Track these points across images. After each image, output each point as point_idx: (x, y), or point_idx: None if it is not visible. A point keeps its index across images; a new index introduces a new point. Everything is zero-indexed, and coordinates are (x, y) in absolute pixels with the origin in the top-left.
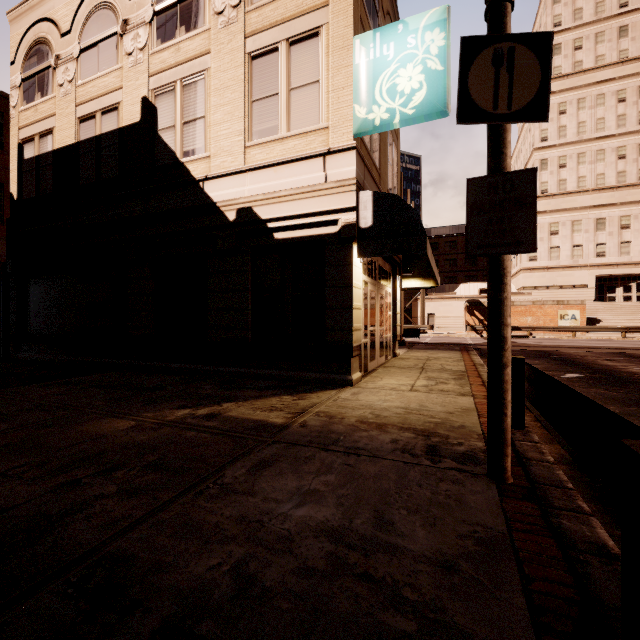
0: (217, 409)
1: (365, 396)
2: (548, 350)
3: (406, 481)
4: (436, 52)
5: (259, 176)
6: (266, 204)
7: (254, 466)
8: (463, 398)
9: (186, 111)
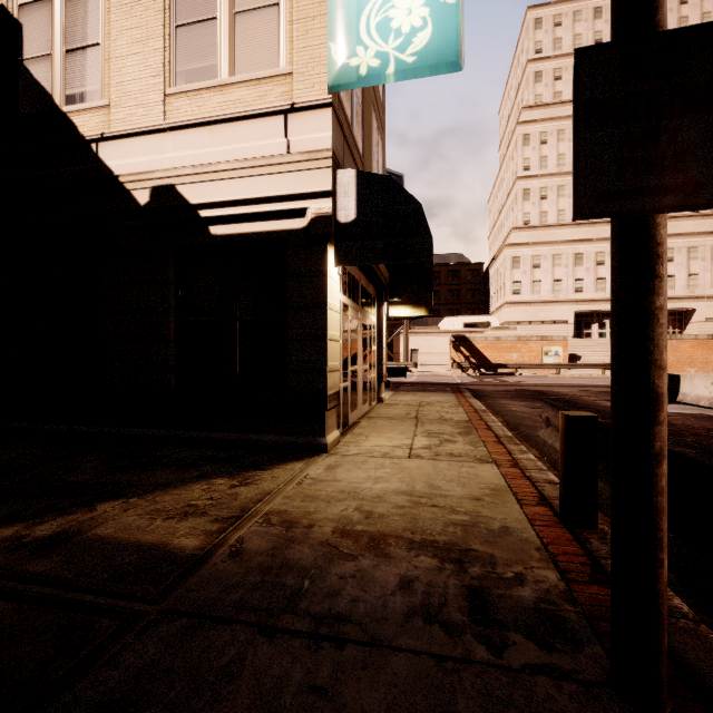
0: (79, 520)
1: (346, 471)
2: (542, 389)
3: None
4: None
5: (186, 138)
6: (197, 181)
7: None
8: (484, 467)
9: (70, 33)
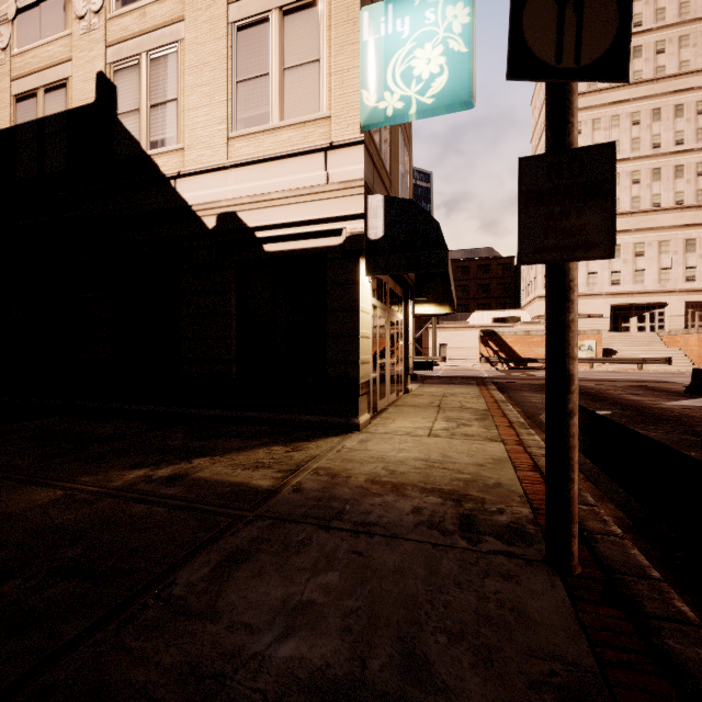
0: (184, 468)
1: (375, 444)
2: None
3: (439, 578)
4: (459, 30)
5: (245, 174)
6: (254, 208)
7: (222, 561)
8: (492, 444)
9: (154, 91)
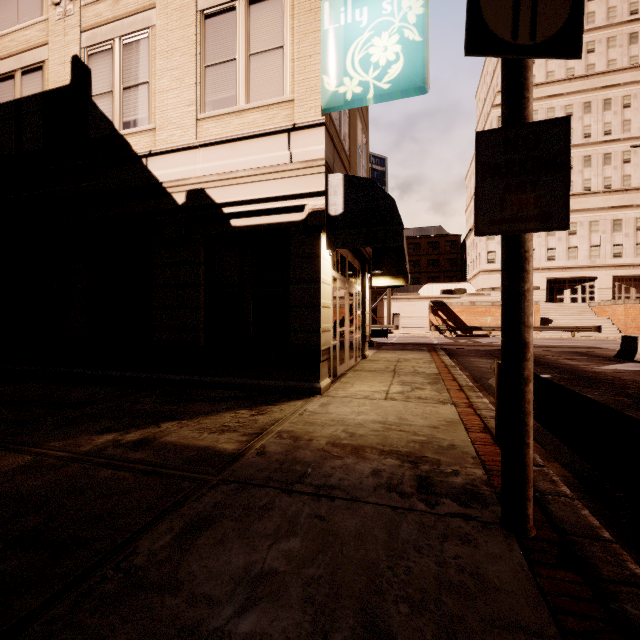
0: (152, 432)
1: (336, 407)
2: None
3: (399, 543)
4: (414, 21)
5: (213, 153)
6: (221, 186)
7: (185, 528)
8: (444, 407)
9: (126, 74)
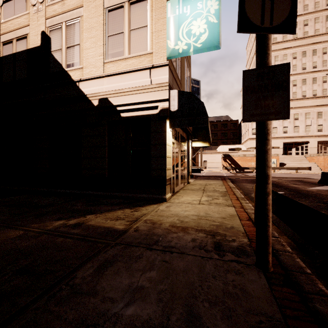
0: (82, 220)
1: (174, 208)
2: None
3: (205, 274)
4: (213, 12)
5: (112, 80)
6: (116, 96)
7: (99, 266)
8: (229, 208)
9: (68, 40)
